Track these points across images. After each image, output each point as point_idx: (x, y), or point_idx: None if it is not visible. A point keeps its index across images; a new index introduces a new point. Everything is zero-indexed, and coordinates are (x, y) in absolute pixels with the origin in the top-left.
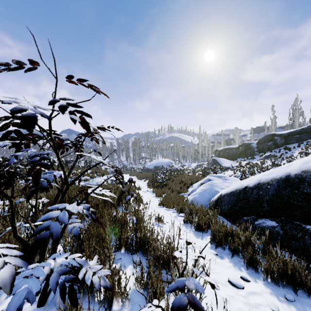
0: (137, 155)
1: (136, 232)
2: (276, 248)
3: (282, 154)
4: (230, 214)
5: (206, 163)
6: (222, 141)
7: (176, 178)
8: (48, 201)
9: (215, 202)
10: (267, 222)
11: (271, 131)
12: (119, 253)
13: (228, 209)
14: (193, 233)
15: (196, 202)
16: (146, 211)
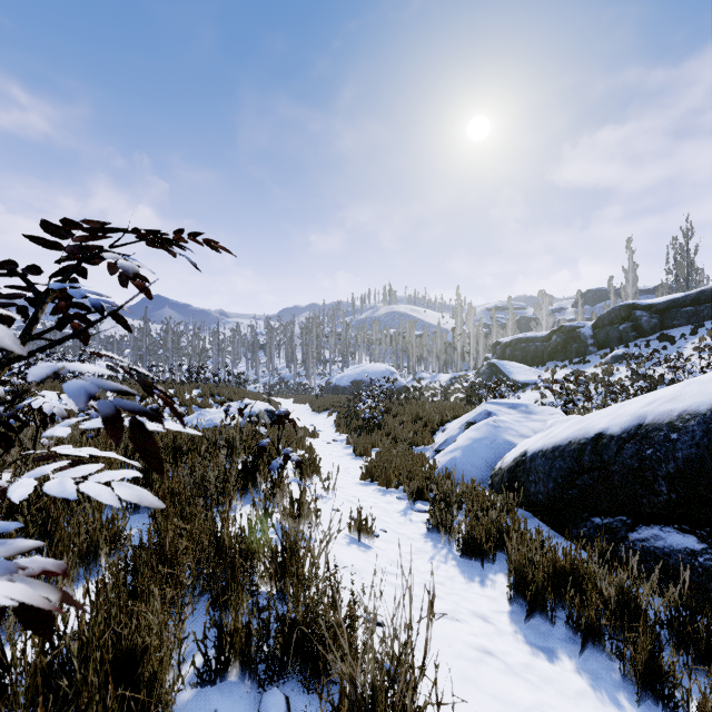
0: (312, 355)
1: (278, 605)
2: (705, 618)
3: (655, 351)
4: (551, 506)
5: (472, 372)
6: (509, 322)
7: (404, 408)
8: (3, 487)
9: (510, 474)
10: (669, 536)
11: (625, 298)
12: (212, 685)
13: (548, 493)
14: (456, 565)
15: (456, 471)
16: (329, 497)
